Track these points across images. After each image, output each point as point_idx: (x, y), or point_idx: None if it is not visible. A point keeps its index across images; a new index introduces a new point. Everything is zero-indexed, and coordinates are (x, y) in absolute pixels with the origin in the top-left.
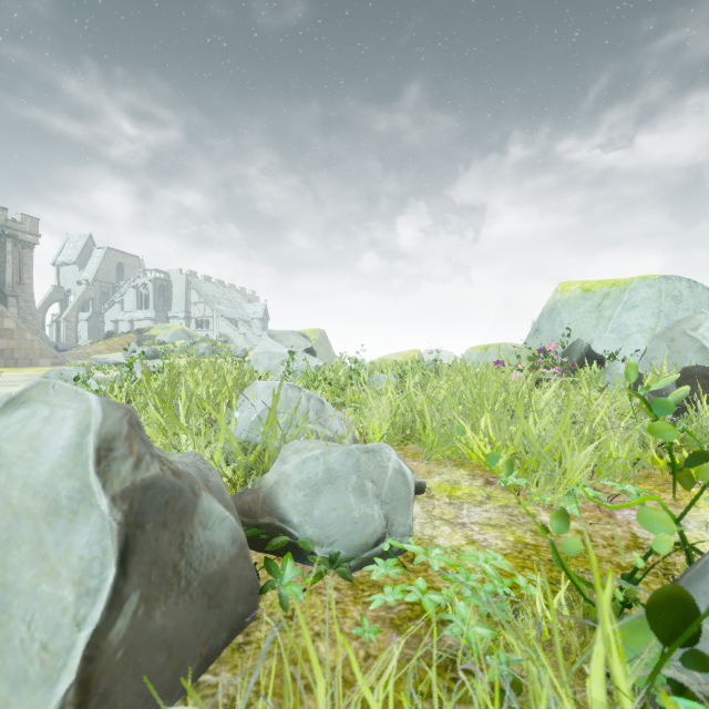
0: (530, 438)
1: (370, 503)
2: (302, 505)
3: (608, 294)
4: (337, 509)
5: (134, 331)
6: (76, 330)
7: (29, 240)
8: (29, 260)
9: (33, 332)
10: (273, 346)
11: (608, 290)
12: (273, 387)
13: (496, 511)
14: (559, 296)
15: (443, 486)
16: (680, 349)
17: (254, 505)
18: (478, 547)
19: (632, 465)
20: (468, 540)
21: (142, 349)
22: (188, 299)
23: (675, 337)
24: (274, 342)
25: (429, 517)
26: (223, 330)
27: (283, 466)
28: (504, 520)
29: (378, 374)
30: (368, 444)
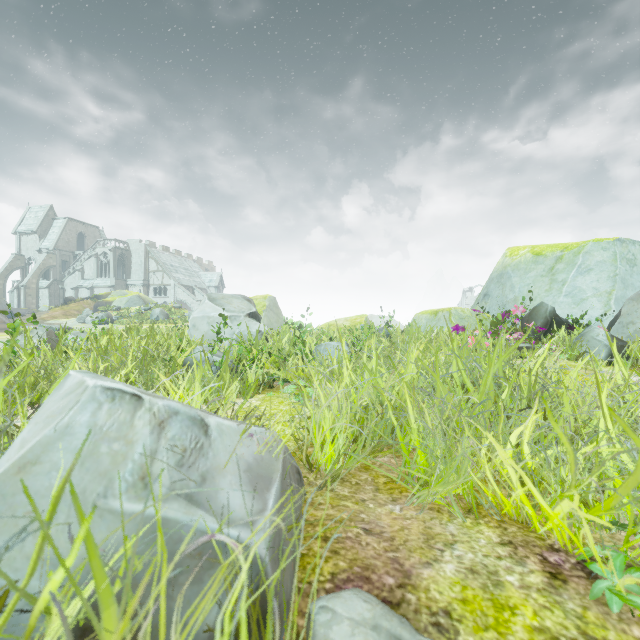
0: None
1: None
2: None
3: (561, 257)
4: None
5: (92, 298)
6: (37, 297)
7: None
8: None
9: None
10: (212, 310)
11: (561, 254)
12: (69, 394)
13: None
14: (509, 260)
15: (474, 600)
16: None
17: None
18: None
19: None
20: None
21: (96, 314)
22: (147, 268)
23: None
24: (214, 306)
25: None
26: (180, 297)
27: None
28: None
29: (327, 343)
30: None
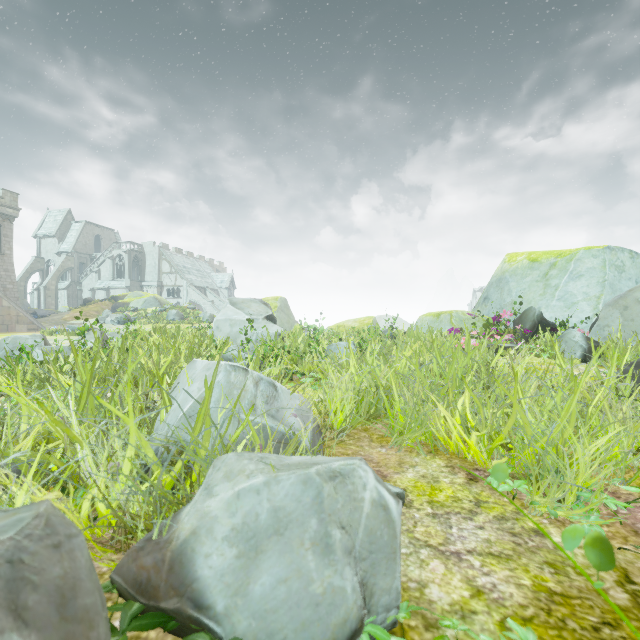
0: (532, 432)
1: (339, 567)
2: (232, 575)
3: (555, 264)
4: (286, 580)
5: (109, 299)
6: (56, 298)
7: (9, 214)
8: (9, 232)
9: (10, 300)
10: (234, 313)
11: (554, 260)
12: (212, 368)
13: (493, 527)
14: (507, 266)
15: (420, 486)
16: (634, 317)
17: (155, 575)
18: (488, 605)
19: (633, 454)
20: (470, 588)
21: (115, 315)
22: (161, 269)
23: (628, 305)
24: (235, 310)
25: (411, 544)
26: (192, 298)
27: (206, 502)
28: (508, 543)
29: (337, 343)
30: (334, 464)
